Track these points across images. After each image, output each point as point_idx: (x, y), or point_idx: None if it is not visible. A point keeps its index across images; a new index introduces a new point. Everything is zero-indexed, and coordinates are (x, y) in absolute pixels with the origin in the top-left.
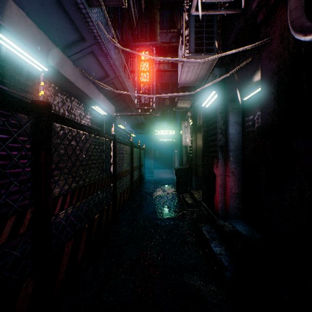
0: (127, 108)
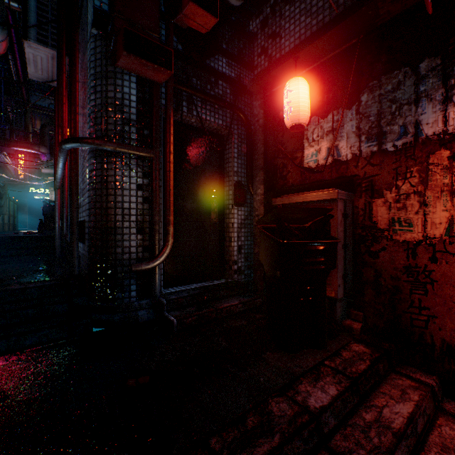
0: (3, 172)
